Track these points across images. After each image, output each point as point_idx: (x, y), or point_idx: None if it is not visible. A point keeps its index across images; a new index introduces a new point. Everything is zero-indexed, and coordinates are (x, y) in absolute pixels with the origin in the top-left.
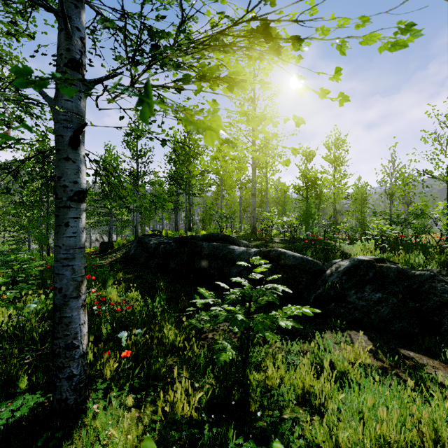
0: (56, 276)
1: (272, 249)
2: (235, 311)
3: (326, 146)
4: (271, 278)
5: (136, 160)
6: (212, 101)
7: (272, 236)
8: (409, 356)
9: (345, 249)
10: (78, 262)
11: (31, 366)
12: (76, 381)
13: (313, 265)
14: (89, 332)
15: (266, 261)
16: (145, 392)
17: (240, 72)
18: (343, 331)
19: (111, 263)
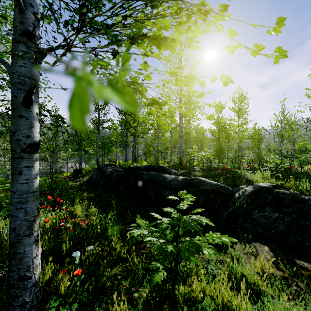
0: (11, 217)
1: (194, 178)
2: (166, 234)
3: (232, 101)
4: (195, 211)
5: (98, 112)
6: (143, 63)
7: (194, 166)
8: (303, 266)
9: (248, 177)
10: (30, 204)
11: (3, 280)
12: (28, 308)
13: (225, 190)
14: (51, 249)
15: (191, 196)
16: (92, 305)
17: (168, 27)
18: (249, 243)
19: (80, 185)
